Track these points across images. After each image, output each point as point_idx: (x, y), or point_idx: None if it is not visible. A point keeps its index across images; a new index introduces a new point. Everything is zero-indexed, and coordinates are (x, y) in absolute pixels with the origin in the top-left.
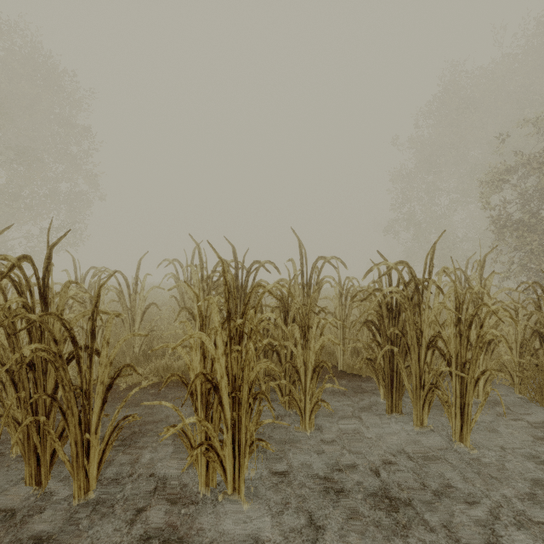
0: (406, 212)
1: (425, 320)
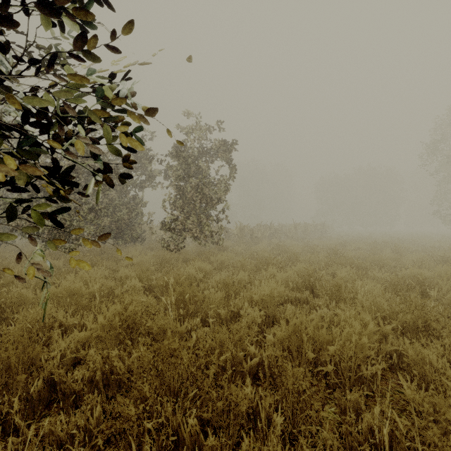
0: None
1: None
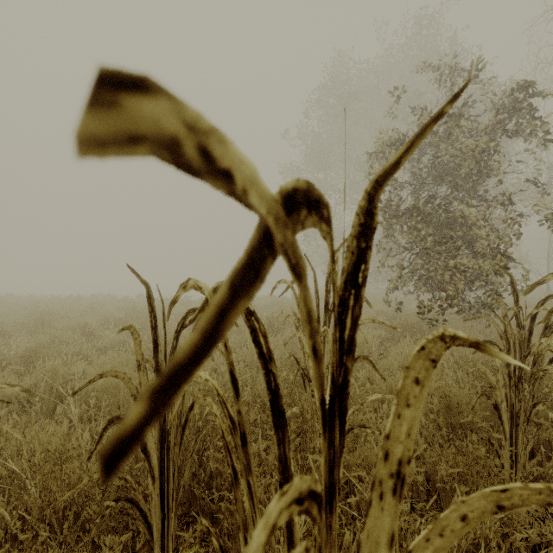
0: None
1: None
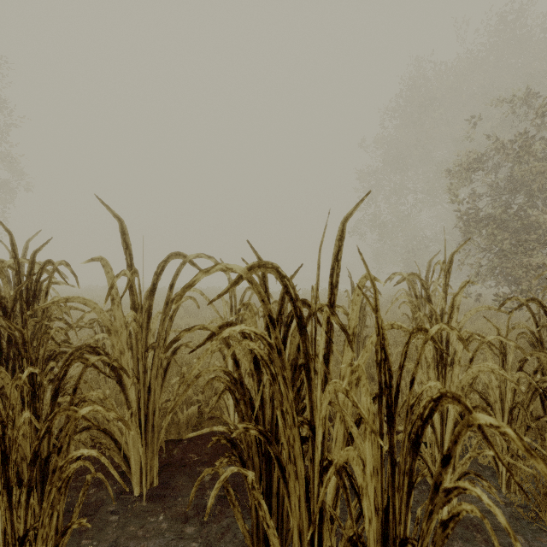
0: (373, 212)
1: (317, 404)
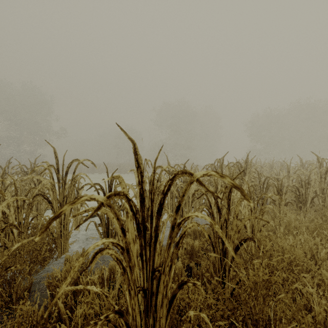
0: None
1: None
